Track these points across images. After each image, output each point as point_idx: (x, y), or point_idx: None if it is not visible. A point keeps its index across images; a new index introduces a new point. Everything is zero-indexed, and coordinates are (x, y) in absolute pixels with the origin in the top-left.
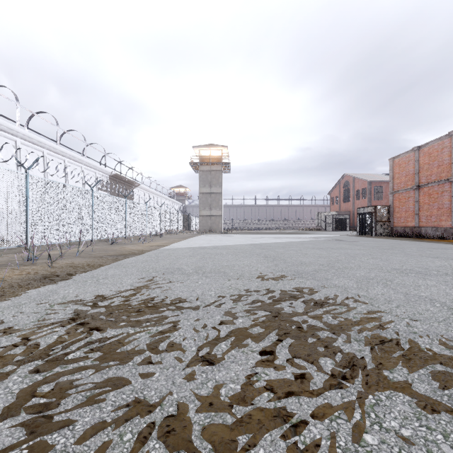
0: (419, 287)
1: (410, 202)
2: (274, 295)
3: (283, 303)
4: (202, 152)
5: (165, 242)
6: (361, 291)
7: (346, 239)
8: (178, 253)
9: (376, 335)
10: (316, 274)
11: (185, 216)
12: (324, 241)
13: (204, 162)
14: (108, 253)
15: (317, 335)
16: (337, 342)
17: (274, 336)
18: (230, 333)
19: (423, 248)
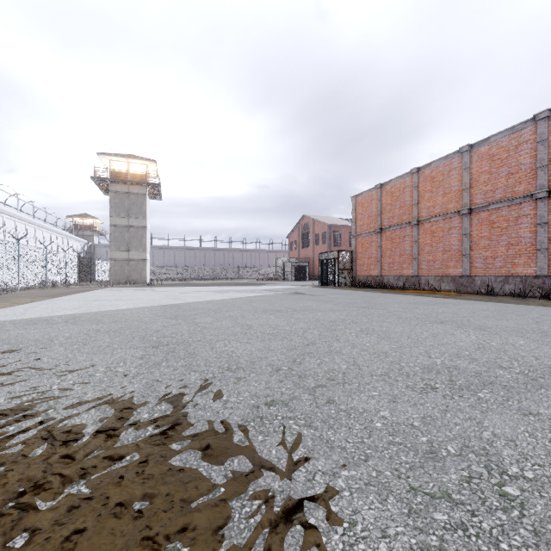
0: None
1: (373, 248)
2: None
3: None
4: (116, 164)
5: None
6: None
7: (309, 292)
8: None
9: None
10: (255, 445)
11: (82, 260)
12: (282, 295)
13: (117, 179)
14: None
15: None
16: None
17: None
18: None
19: (403, 303)
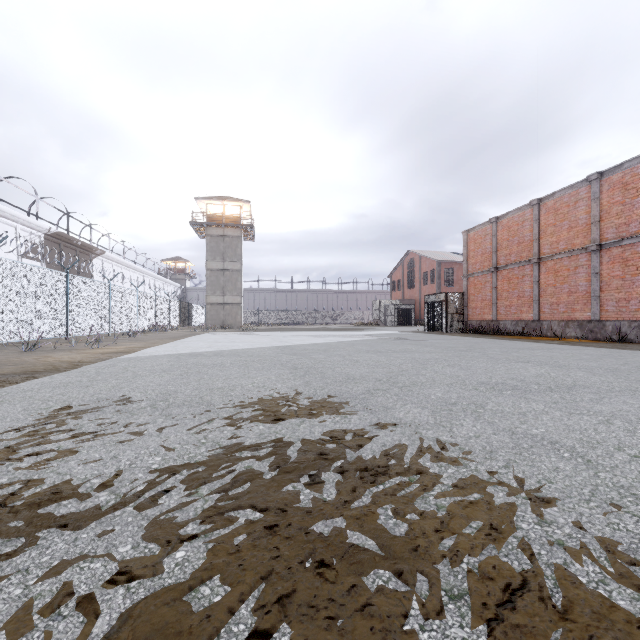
0: (525, 417)
1: (487, 289)
2: (286, 456)
3: (300, 477)
4: (211, 207)
5: (135, 345)
6: (442, 431)
7: (412, 337)
8: (145, 365)
9: (490, 566)
10: (370, 398)
11: (182, 305)
12: (383, 340)
13: (213, 222)
14: None
15: (361, 592)
16: (409, 613)
17: (250, 616)
18: (122, 623)
19: (507, 348)
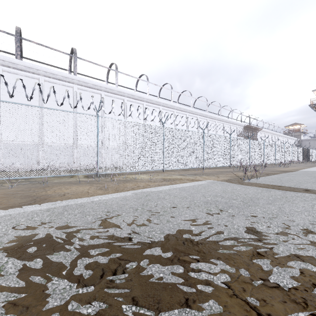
0: None
1: None
2: None
3: None
4: None
5: (298, 168)
6: None
7: None
8: None
9: None
10: None
11: (303, 150)
12: None
13: None
14: (273, 170)
15: None
16: None
17: None
18: None
19: None
